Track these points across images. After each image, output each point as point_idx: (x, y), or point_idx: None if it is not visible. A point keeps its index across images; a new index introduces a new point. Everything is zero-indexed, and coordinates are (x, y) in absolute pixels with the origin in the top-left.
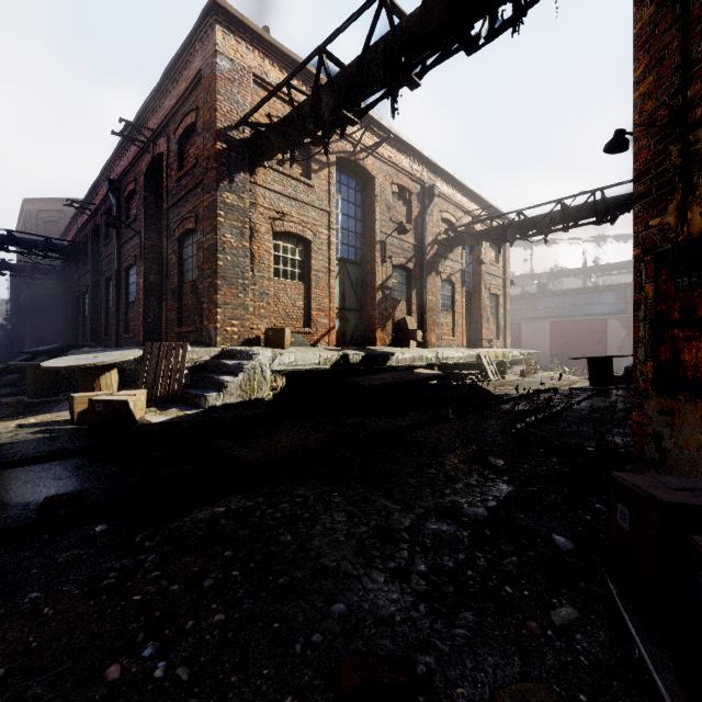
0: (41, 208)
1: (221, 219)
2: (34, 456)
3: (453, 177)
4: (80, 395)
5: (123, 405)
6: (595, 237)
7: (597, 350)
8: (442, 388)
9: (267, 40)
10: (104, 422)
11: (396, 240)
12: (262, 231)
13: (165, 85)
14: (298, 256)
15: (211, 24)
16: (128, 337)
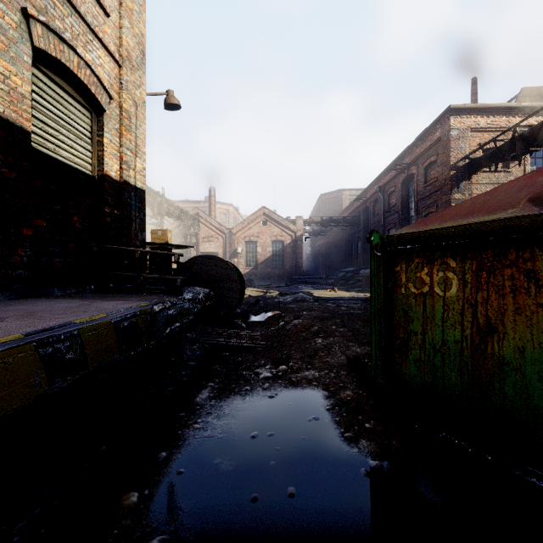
0: (327, 198)
1: None
2: None
3: None
4: None
5: None
6: None
7: None
8: None
9: (478, 108)
10: None
11: None
12: None
13: (416, 142)
14: None
15: (447, 117)
16: None
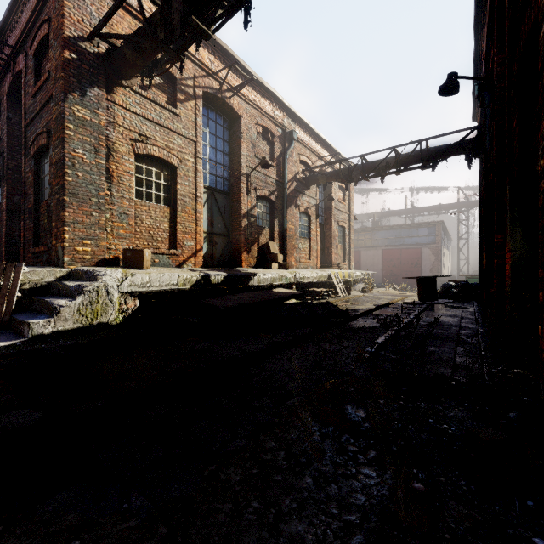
0: None
1: (69, 133)
2: None
3: (309, 126)
4: None
5: None
6: (411, 188)
7: (415, 271)
8: (297, 307)
9: None
10: None
11: (260, 175)
12: (122, 152)
13: None
14: (164, 180)
15: None
16: None
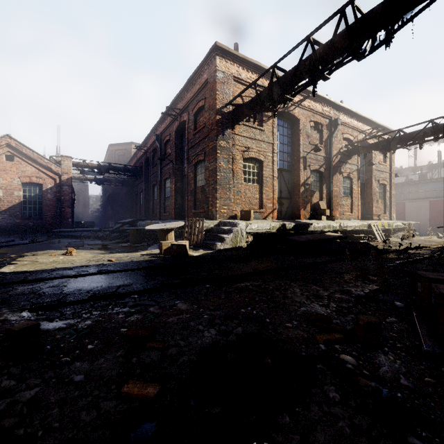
0: (116, 149)
1: (218, 155)
2: (162, 265)
3: (351, 111)
4: (164, 242)
5: (184, 246)
6: None
7: None
8: (343, 244)
9: (240, 57)
10: (177, 254)
11: (313, 155)
12: (238, 159)
13: (187, 86)
14: (256, 170)
15: (213, 56)
16: (166, 215)
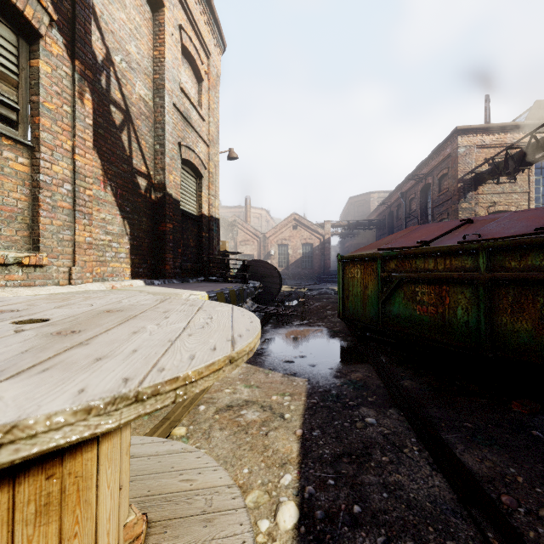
0: (355, 201)
1: (460, 215)
2: None
3: None
4: None
5: None
6: None
7: None
8: None
9: (483, 127)
10: None
11: None
12: (481, 214)
13: (432, 156)
14: None
15: (455, 136)
16: None
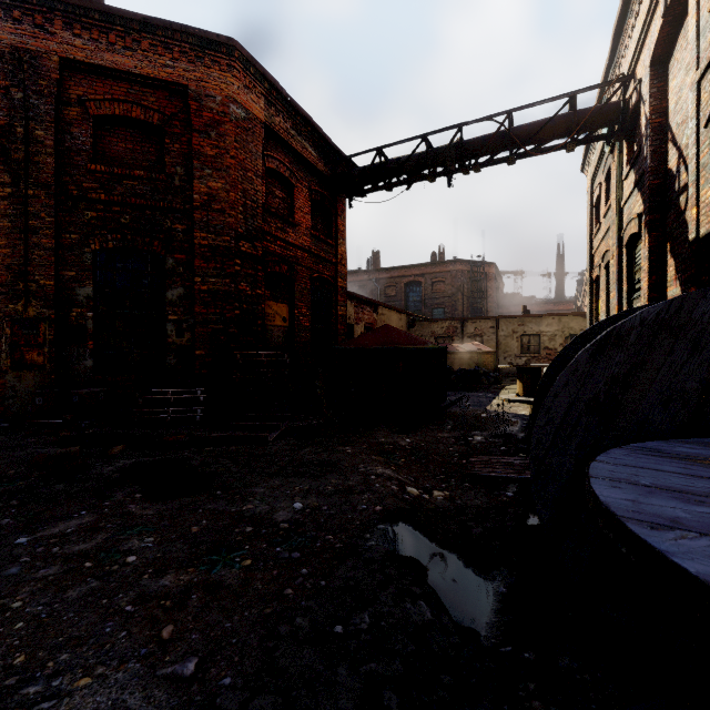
0: None
1: None
2: None
3: None
4: None
5: None
6: None
7: None
8: None
9: None
10: None
11: None
12: None
13: None
14: None
15: None
16: None
